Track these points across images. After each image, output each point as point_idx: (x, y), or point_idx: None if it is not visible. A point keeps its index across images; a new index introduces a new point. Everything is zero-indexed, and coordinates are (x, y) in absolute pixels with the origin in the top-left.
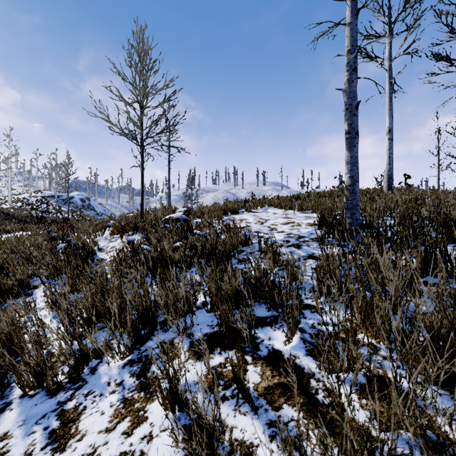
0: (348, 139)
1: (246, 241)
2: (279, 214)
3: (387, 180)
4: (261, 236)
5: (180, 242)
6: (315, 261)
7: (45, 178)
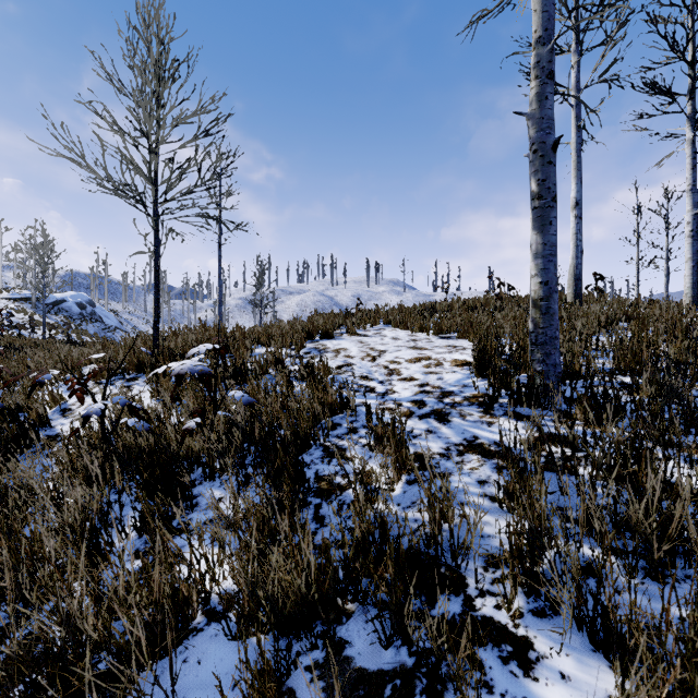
0: (539, 209)
1: (342, 402)
2: (403, 339)
3: (573, 283)
4: (372, 387)
5: (198, 419)
6: (482, 459)
7: (16, 268)
